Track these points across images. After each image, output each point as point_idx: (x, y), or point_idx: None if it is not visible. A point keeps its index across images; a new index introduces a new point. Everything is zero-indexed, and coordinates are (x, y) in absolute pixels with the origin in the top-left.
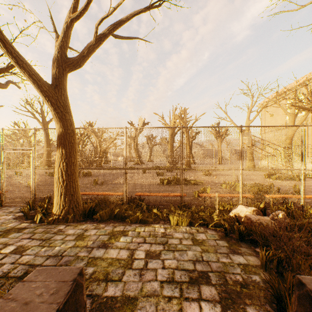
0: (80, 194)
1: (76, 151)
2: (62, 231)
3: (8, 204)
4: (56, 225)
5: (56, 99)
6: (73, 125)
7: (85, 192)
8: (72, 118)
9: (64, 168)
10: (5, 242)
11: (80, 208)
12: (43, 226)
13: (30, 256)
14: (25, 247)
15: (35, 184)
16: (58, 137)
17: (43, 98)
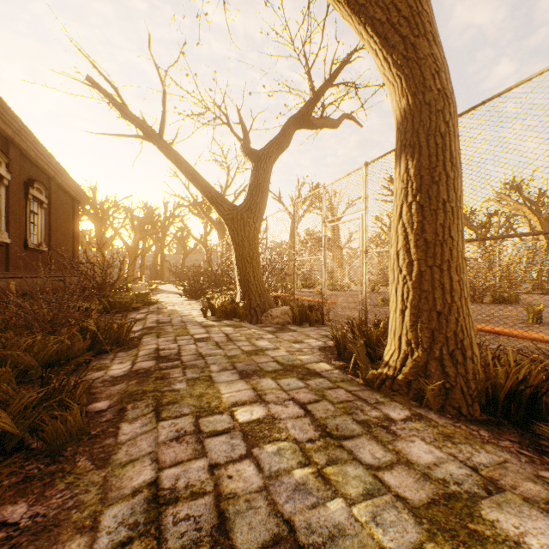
0: (469, 320)
1: (456, 166)
2: (388, 428)
3: (329, 322)
4: (381, 399)
5: (387, 5)
6: (445, 74)
7: (495, 327)
8: (441, 54)
9: (410, 222)
10: (263, 390)
11: (470, 371)
12: (350, 387)
13: (255, 473)
14: (275, 428)
15: (365, 286)
16: (397, 131)
17: (353, 28)
